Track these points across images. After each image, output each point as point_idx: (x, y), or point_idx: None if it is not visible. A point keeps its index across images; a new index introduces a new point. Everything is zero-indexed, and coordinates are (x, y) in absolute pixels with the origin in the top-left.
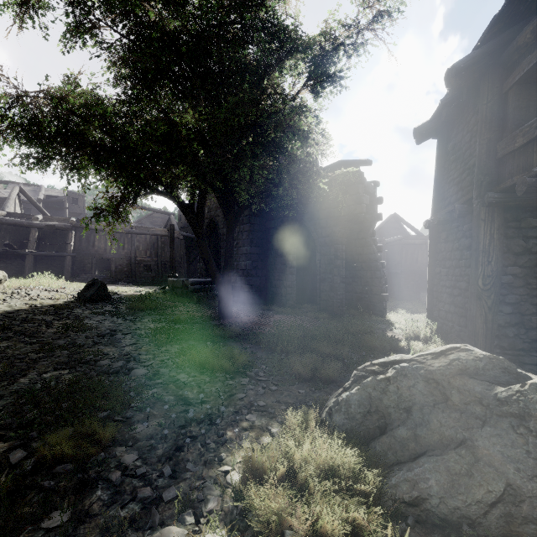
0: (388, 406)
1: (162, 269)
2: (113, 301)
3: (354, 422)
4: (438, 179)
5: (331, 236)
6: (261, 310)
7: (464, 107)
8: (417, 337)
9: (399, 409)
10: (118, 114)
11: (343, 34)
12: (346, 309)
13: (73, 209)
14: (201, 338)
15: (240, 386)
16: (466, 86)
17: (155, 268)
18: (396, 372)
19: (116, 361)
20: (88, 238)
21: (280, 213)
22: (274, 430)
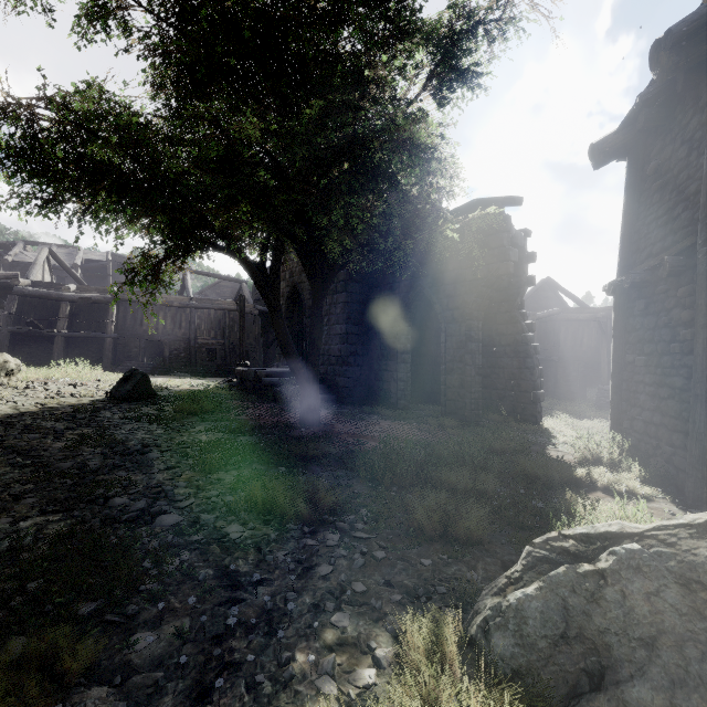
0: (605, 630)
1: (230, 355)
2: (158, 400)
3: (534, 654)
4: (629, 221)
5: (461, 308)
6: (361, 413)
7: (675, 106)
8: (597, 460)
9: (629, 638)
10: (160, 138)
11: (483, 6)
12: (483, 412)
13: (119, 277)
14: (272, 459)
15: (325, 549)
16: (687, 67)
17: (222, 354)
18: (617, 560)
19: (138, 498)
20: (135, 314)
21: (388, 277)
22: (381, 652)
